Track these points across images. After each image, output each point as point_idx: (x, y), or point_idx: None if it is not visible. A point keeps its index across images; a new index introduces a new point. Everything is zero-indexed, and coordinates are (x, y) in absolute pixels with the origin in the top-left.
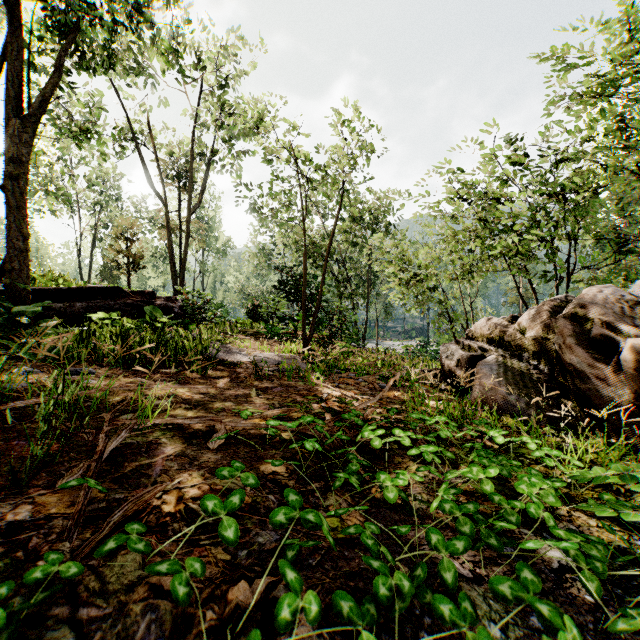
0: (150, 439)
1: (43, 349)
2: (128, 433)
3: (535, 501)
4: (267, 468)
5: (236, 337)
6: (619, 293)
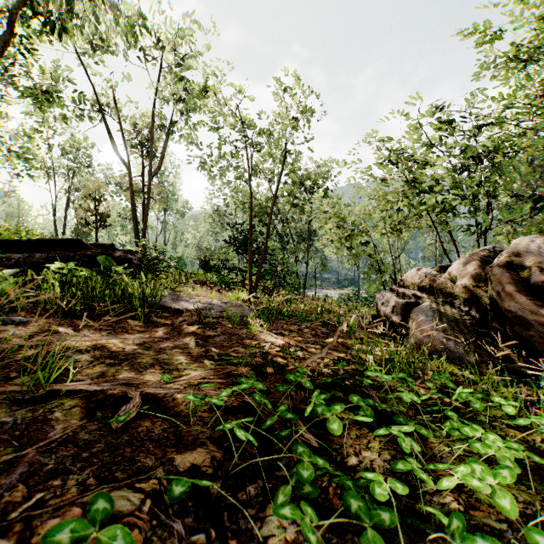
0: (38, 414)
1: None
2: None
3: None
4: (184, 460)
5: (190, 286)
6: None
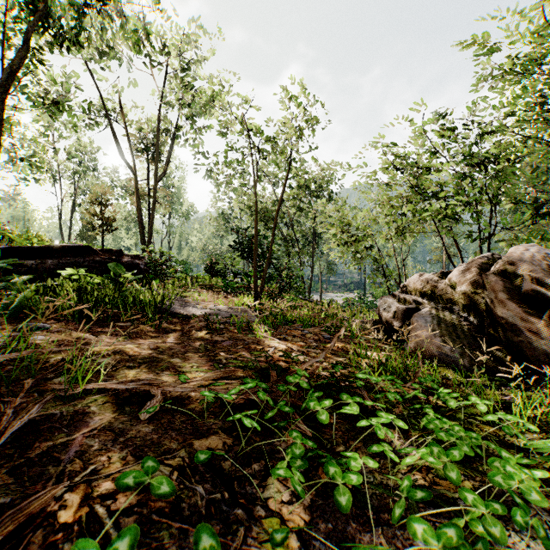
0: (77, 408)
1: (4, 304)
2: (41, 408)
3: (519, 503)
4: (201, 444)
5: (195, 291)
6: (544, 251)
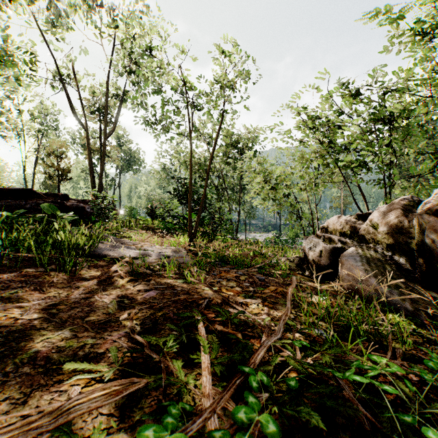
0: None
1: None
2: None
3: None
4: None
5: (137, 231)
6: None
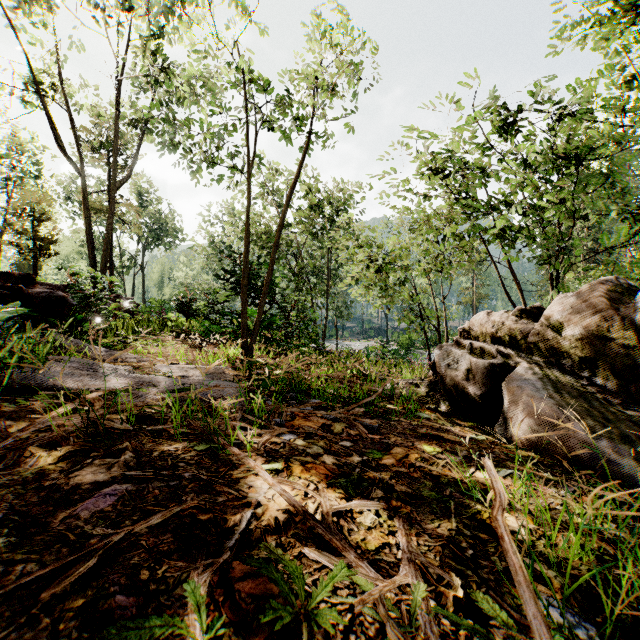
0: None
1: None
2: None
3: None
4: None
5: (158, 338)
6: None
